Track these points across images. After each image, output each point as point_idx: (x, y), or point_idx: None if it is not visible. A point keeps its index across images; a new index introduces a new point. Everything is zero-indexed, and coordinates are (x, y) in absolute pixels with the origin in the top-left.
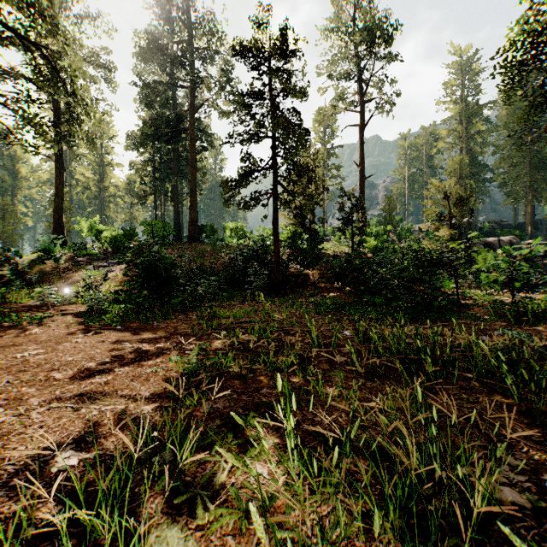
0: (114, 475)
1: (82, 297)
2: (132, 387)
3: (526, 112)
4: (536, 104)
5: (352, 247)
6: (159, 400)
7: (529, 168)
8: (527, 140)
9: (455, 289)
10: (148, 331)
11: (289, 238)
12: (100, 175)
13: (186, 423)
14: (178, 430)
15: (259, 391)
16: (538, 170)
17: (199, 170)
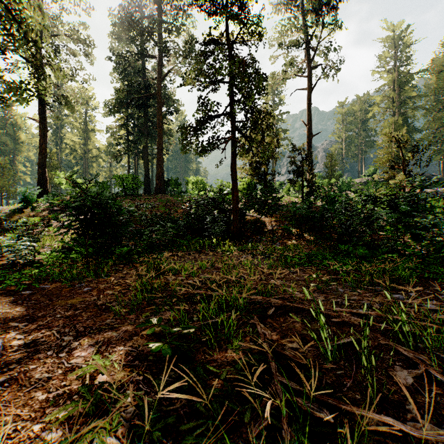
0: None
1: None
2: None
3: None
4: None
5: (302, 197)
6: None
7: None
8: None
9: None
10: (57, 299)
11: (244, 188)
12: (85, 139)
13: None
14: None
15: None
16: None
17: (166, 133)
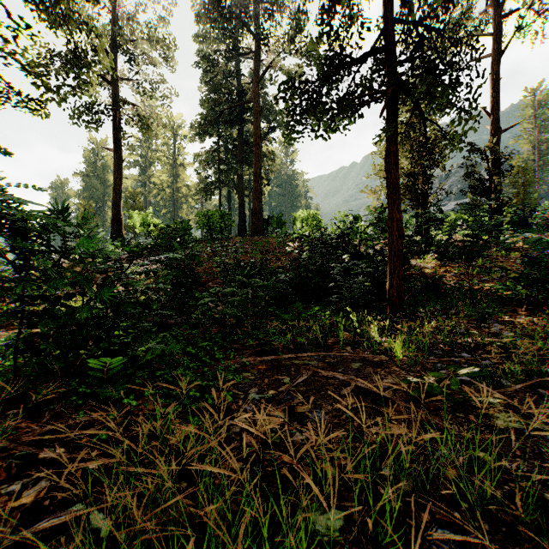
0: None
1: None
2: None
3: None
4: None
5: (490, 232)
6: None
7: None
8: None
9: None
10: None
11: (385, 221)
12: (173, 177)
13: None
14: None
15: None
16: None
17: (266, 156)
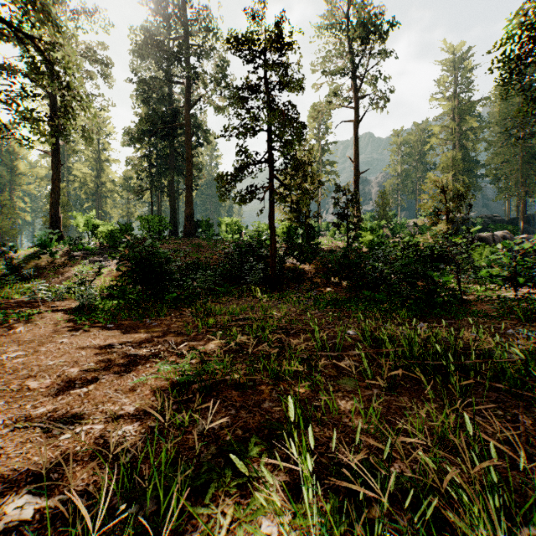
0: (78, 535)
1: (74, 293)
2: (116, 400)
3: (525, 105)
4: (534, 98)
5: (347, 242)
6: (145, 417)
7: (521, 164)
8: (520, 136)
9: (452, 284)
10: (139, 329)
11: (284, 232)
12: (97, 171)
13: (175, 451)
14: (163, 464)
15: (260, 404)
16: (530, 166)
17: (195, 166)
